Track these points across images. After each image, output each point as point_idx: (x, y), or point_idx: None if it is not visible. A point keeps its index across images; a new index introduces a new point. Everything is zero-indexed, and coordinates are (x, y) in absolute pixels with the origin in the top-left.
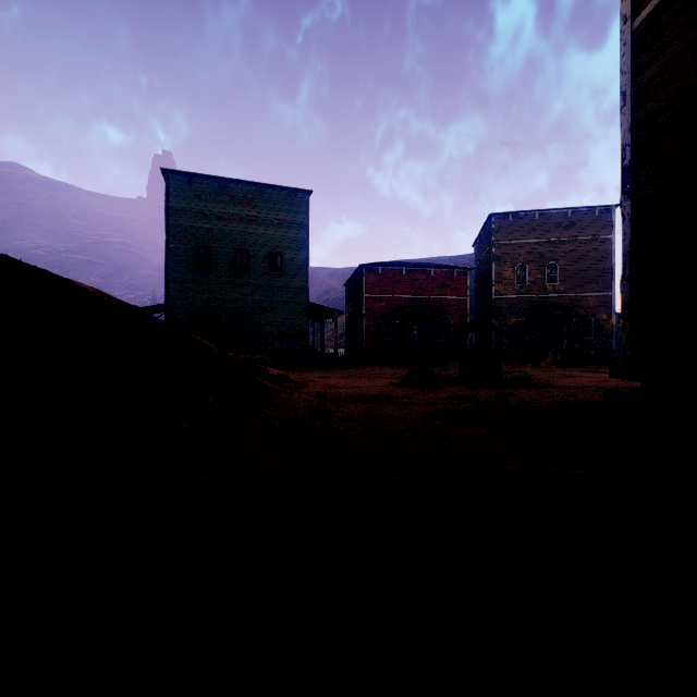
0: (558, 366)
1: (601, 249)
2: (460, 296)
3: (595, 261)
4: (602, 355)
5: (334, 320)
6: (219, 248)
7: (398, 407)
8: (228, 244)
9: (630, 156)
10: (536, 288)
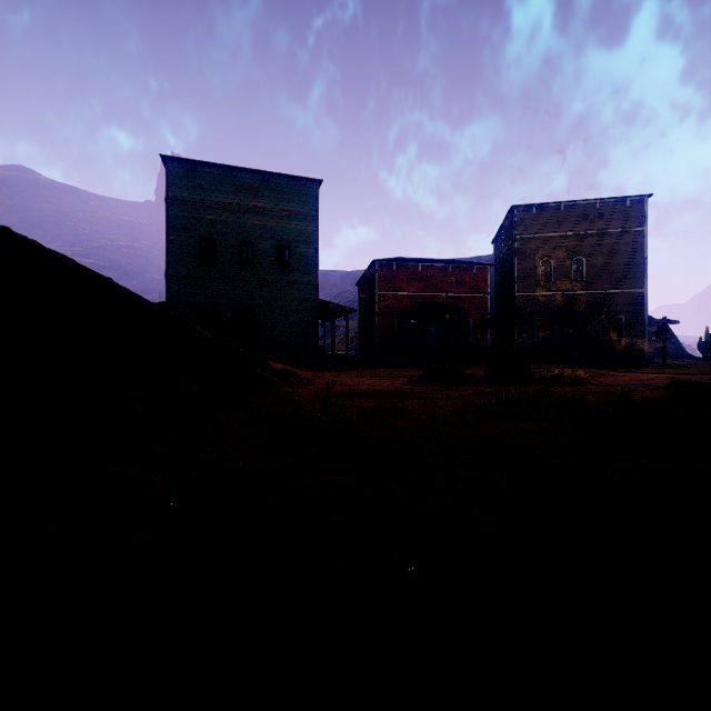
0: (586, 367)
1: (633, 243)
2: (479, 294)
3: (625, 256)
4: (634, 356)
5: (346, 318)
6: (223, 241)
7: (420, 402)
8: (232, 237)
9: None
10: (561, 284)
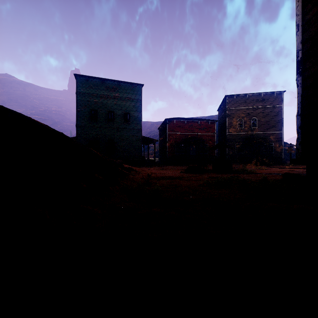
0: (257, 165)
1: (277, 111)
2: (211, 133)
3: (274, 117)
4: (277, 160)
5: (154, 144)
6: (100, 111)
7: (185, 181)
8: (104, 109)
9: (301, 55)
10: (247, 129)
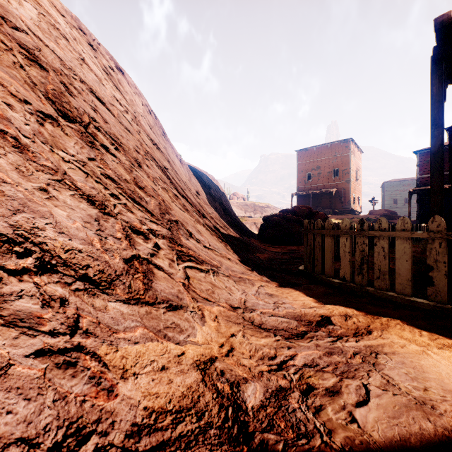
0: None
1: None
2: None
3: None
4: None
5: None
6: (399, 199)
7: None
8: (401, 197)
9: None
10: None
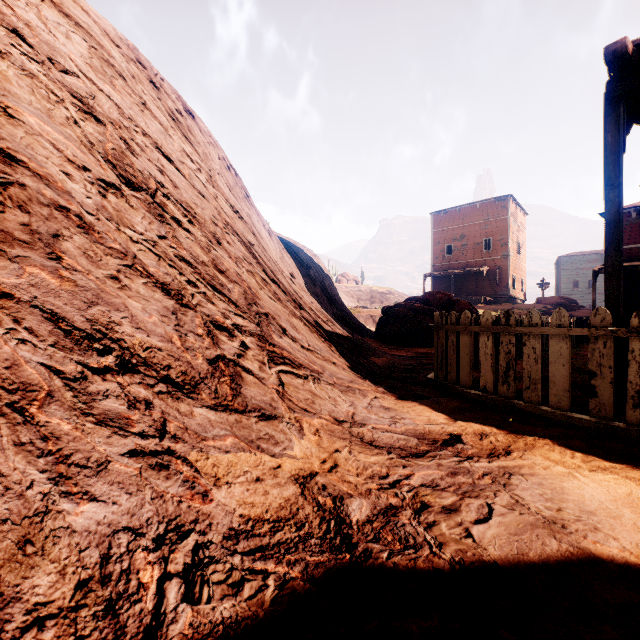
0: None
1: None
2: None
3: None
4: None
5: None
6: (581, 281)
7: None
8: (585, 279)
9: None
10: None
